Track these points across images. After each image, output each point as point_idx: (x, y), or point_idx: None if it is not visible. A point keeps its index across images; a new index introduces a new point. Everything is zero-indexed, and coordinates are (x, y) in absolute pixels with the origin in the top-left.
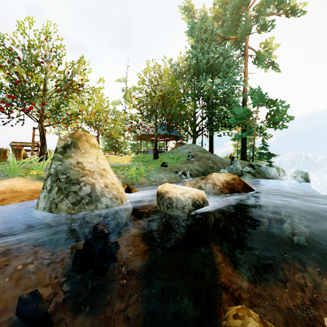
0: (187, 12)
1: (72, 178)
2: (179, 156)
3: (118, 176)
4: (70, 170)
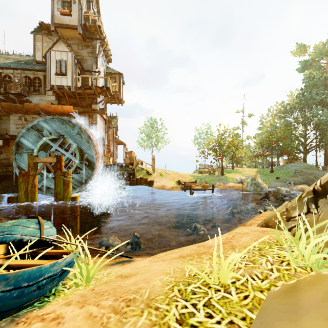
0: (298, 52)
1: (258, 184)
2: (288, 172)
3: None
4: (257, 183)
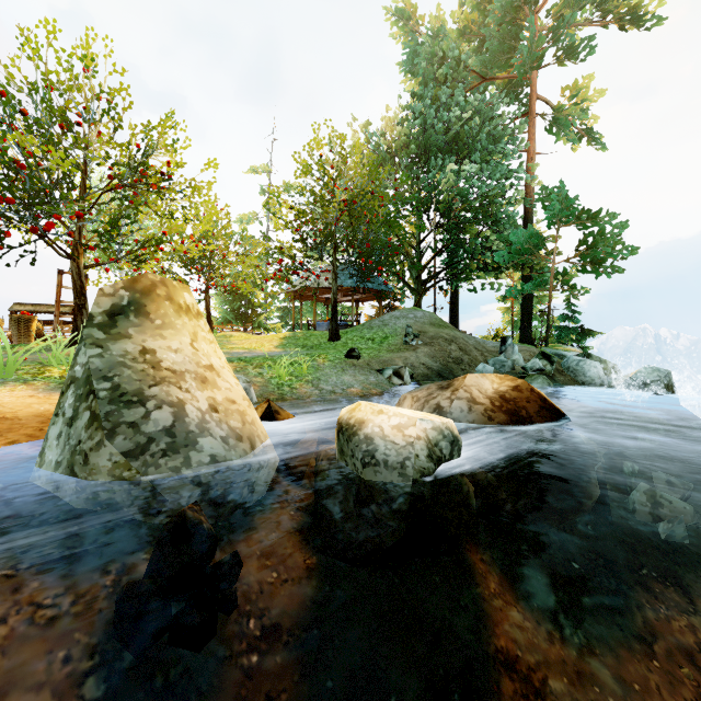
0: (402, 21)
1: (126, 388)
2: (385, 335)
3: (250, 379)
4: (123, 369)
